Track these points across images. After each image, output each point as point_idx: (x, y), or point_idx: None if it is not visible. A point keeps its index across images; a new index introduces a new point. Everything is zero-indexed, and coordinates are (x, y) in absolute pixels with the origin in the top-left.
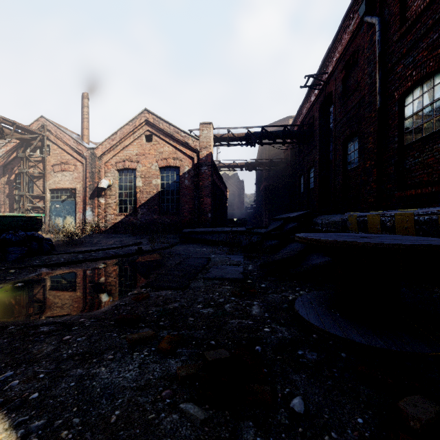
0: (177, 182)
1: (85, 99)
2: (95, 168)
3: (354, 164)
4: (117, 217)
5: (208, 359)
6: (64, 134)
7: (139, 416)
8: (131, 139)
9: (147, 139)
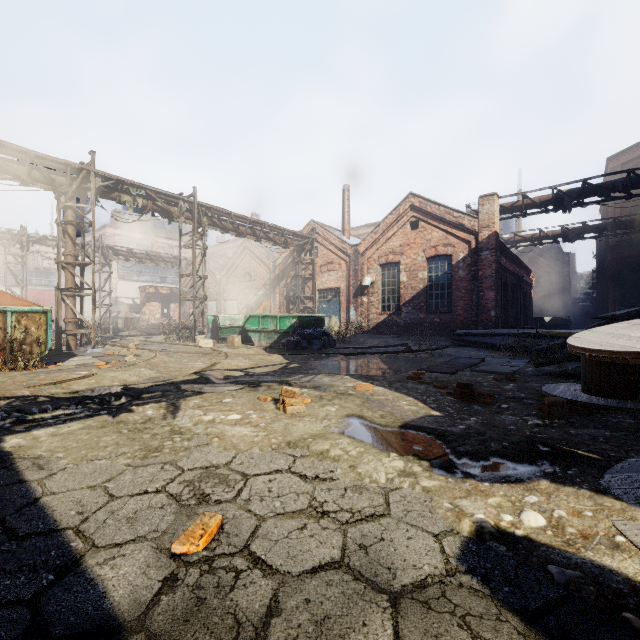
0: (449, 273)
1: (346, 192)
2: (358, 265)
3: None
4: (380, 316)
5: (459, 382)
6: (330, 234)
7: (428, 393)
8: (394, 230)
9: (412, 227)
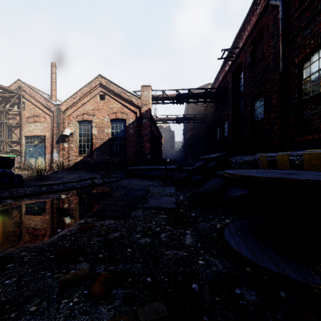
0: (124, 131)
1: (53, 67)
2: (60, 119)
3: (260, 117)
4: (78, 158)
5: None
6: (36, 93)
7: None
8: (88, 98)
9: (101, 98)
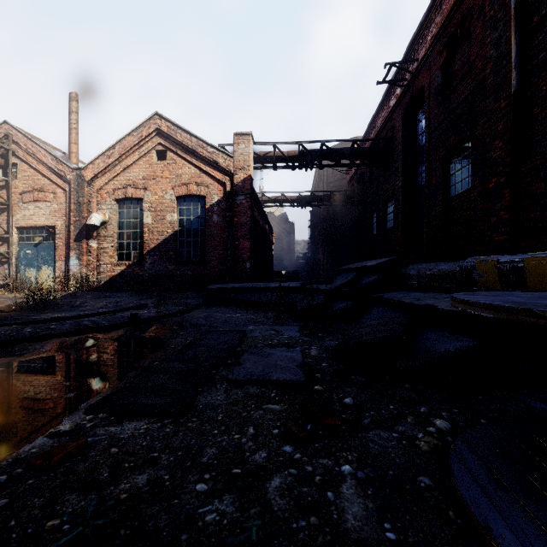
0: (202, 218)
1: (73, 101)
2: (83, 196)
3: (461, 188)
4: (116, 268)
5: None
6: (37, 148)
7: None
8: (136, 156)
9: (159, 157)
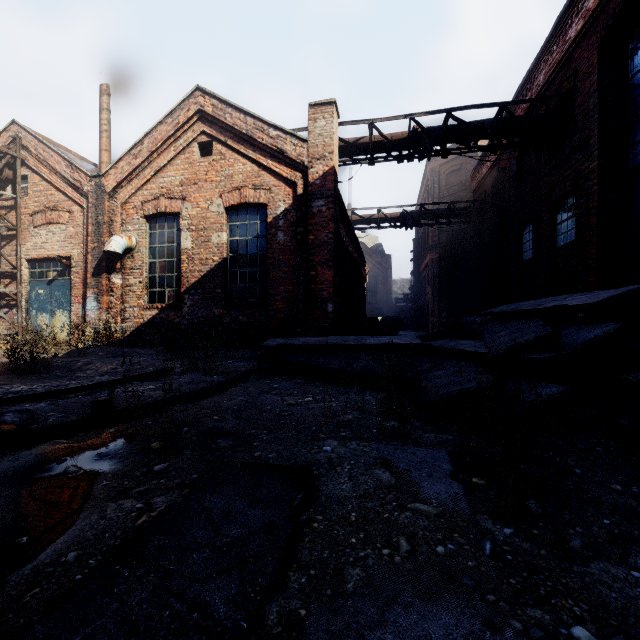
0: (262, 238)
1: (104, 96)
2: (102, 214)
3: None
4: (145, 312)
5: None
6: (50, 152)
7: None
8: (171, 154)
9: (204, 154)
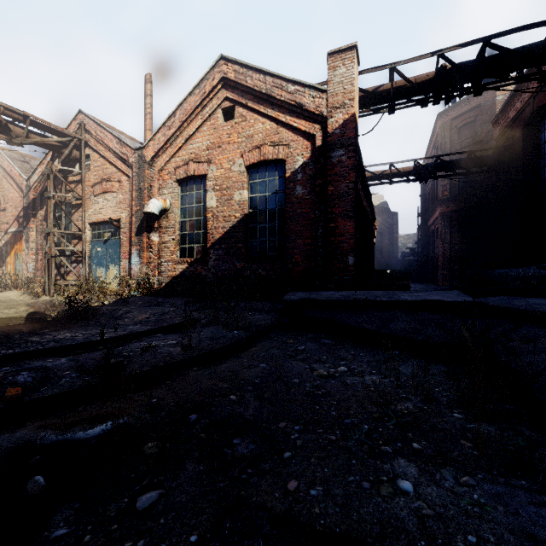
0: (281, 193)
1: (147, 84)
2: (143, 181)
3: None
4: (177, 266)
5: None
6: (105, 132)
7: None
8: (199, 122)
9: (227, 119)
